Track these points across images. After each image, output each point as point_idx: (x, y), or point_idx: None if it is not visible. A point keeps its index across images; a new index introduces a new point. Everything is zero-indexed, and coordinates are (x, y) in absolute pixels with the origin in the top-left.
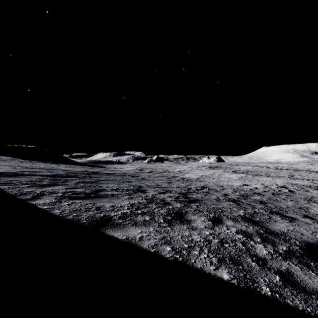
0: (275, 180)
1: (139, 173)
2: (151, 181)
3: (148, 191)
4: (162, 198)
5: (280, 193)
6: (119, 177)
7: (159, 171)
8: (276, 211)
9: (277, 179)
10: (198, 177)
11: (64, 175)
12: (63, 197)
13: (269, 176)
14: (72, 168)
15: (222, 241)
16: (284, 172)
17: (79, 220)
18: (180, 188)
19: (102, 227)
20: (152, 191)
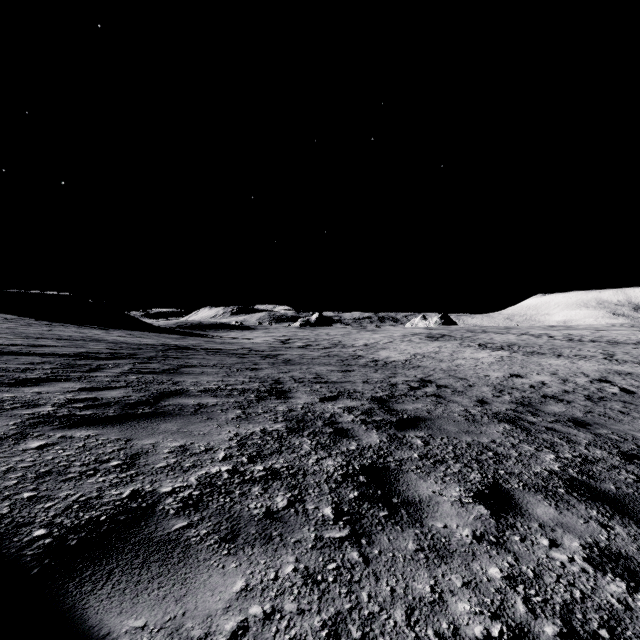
0: (577, 365)
1: (280, 349)
2: (305, 366)
3: (296, 394)
4: (330, 413)
5: (605, 395)
6: (232, 358)
7: (324, 344)
8: (634, 452)
9: (580, 362)
10: (408, 358)
11: (105, 353)
12: (46, 419)
13: (560, 356)
14: (136, 337)
15: (574, 633)
16: (590, 346)
17: (20, 527)
18: (371, 385)
19: (91, 567)
20: (306, 394)
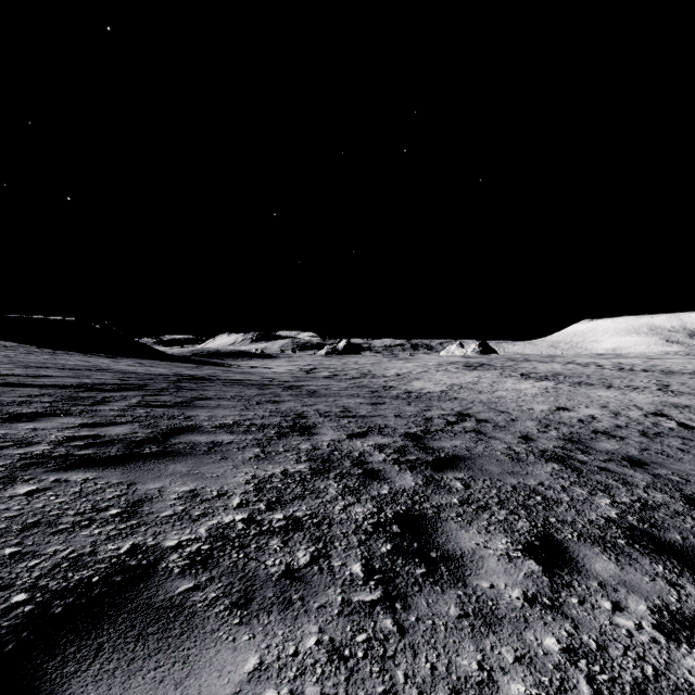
0: (629, 397)
1: (304, 380)
2: (332, 399)
3: (321, 430)
4: (359, 452)
5: (661, 430)
6: (252, 390)
7: (352, 374)
8: None
9: (632, 393)
10: (445, 389)
11: (112, 384)
12: (40, 460)
13: (610, 387)
14: (147, 367)
15: None
16: (643, 376)
17: None
18: (404, 419)
19: (76, 642)
20: (332, 430)
